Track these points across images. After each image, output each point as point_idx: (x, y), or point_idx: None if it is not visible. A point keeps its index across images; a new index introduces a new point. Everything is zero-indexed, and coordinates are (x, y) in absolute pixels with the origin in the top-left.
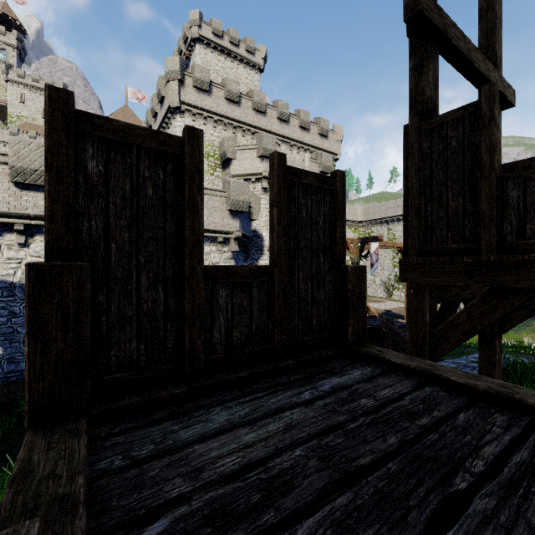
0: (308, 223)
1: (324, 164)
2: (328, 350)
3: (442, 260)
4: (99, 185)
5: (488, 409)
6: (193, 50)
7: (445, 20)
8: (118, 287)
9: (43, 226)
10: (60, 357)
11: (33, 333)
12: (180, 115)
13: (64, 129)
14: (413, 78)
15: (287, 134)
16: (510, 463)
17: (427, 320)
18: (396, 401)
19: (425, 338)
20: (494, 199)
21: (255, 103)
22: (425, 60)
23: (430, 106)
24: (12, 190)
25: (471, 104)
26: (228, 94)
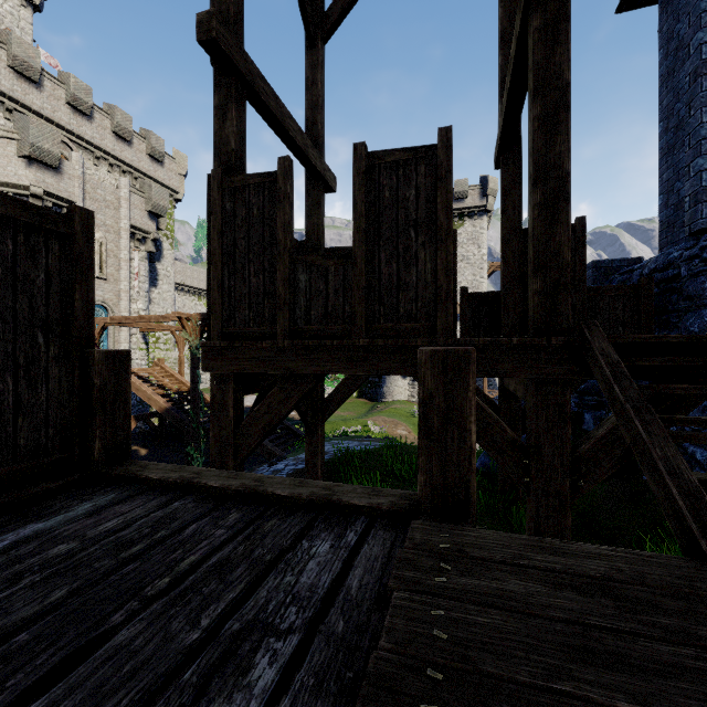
0: (8, 280)
1: (155, 201)
2: (52, 482)
3: (245, 344)
4: None
5: (230, 510)
6: None
7: (252, 67)
8: None
9: None
10: None
11: None
12: None
13: None
14: (217, 120)
15: (88, 135)
16: (203, 567)
17: (231, 417)
18: (116, 533)
19: (229, 438)
20: (288, 281)
21: (14, 57)
22: (229, 103)
23: (234, 161)
24: None
25: (271, 174)
26: None
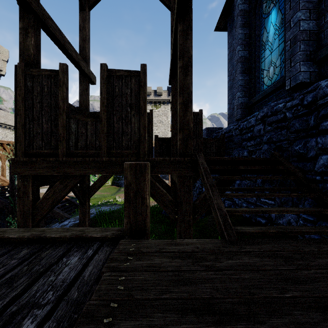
0: None
1: None
2: None
3: (39, 159)
4: None
5: (22, 249)
6: None
7: (44, 12)
8: None
9: None
10: None
11: None
12: None
13: None
14: (22, 36)
15: None
16: None
17: (31, 198)
18: None
19: (29, 210)
20: (65, 127)
21: None
22: (29, 28)
23: (33, 60)
24: None
25: (55, 70)
26: None
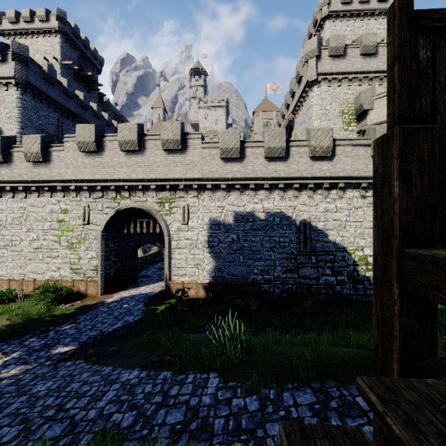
0: None
1: None
2: None
3: None
4: (426, 69)
5: None
6: (322, 28)
7: None
8: (441, 153)
9: (235, 184)
10: (418, 199)
11: (401, 178)
12: (316, 86)
13: (407, 27)
14: None
15: None
16: None
17: None
18: None
19: None
20: None
21: None
22: None
23: None
24: (220, 163)
25: None
26: (363, 49)
